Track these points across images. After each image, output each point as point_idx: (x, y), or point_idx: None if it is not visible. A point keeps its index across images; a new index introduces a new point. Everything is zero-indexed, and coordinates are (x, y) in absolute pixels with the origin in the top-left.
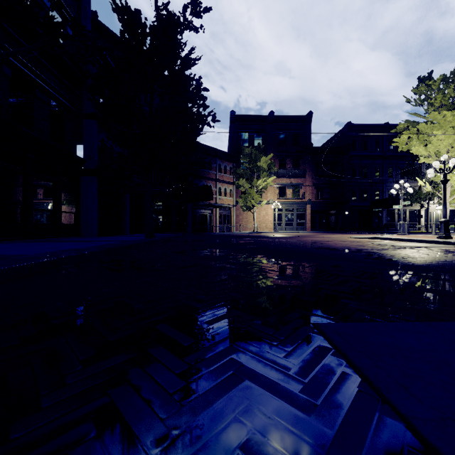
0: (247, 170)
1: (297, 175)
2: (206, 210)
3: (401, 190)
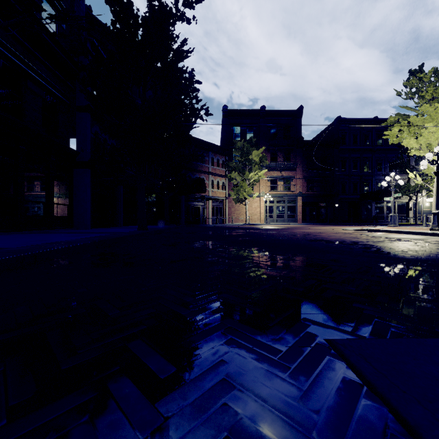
0: (239, 164)
1: (288, 169)
2: (199, 202)
3: (392, 183)
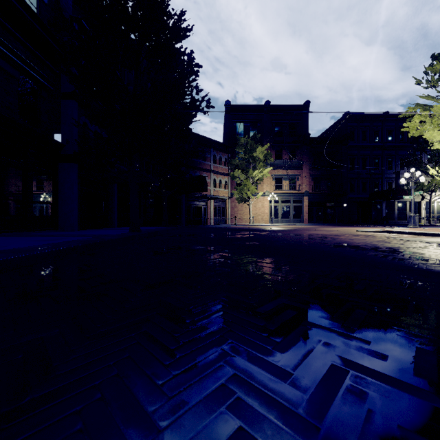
0: (242, 161)
1: (294, 167)
2: (200, 202)
3: (411, 179)
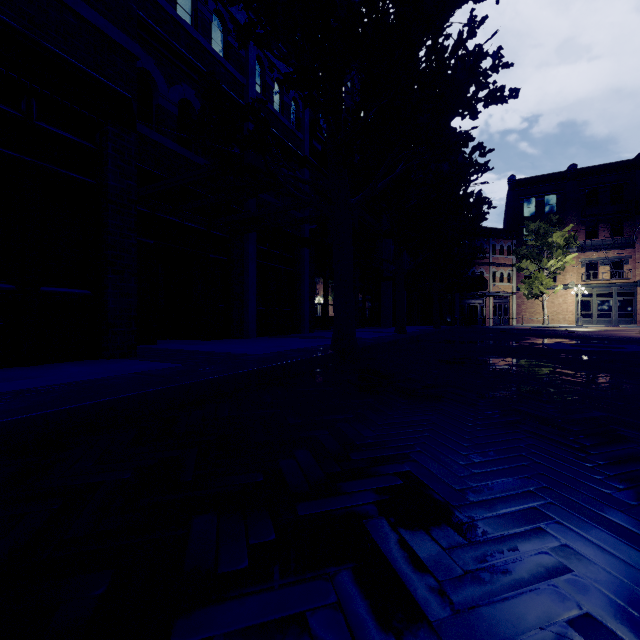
0: (532, 249)
1: (618, 246)
2: (476, 299)
3: None
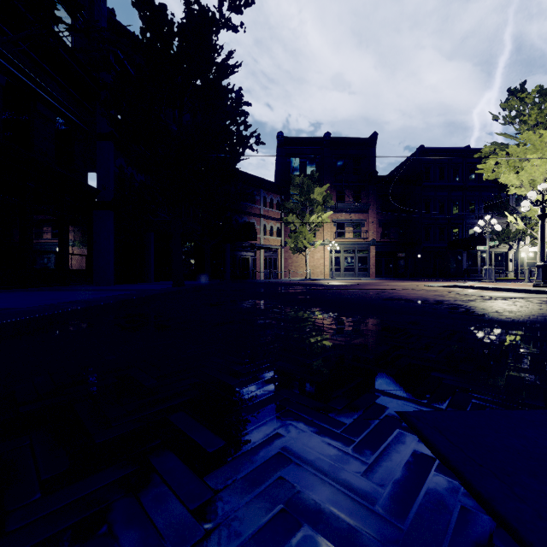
0: (297, 204)
1: (359, 210)
2: (248, 252)
3: (487, 228)
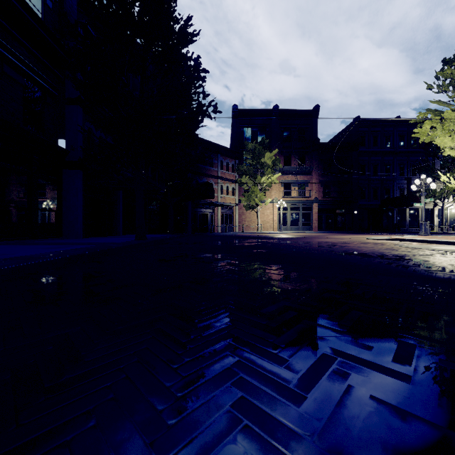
0: (250, 167)
1: (303, 173)
2: (207, 209)
3: (422, 186)
